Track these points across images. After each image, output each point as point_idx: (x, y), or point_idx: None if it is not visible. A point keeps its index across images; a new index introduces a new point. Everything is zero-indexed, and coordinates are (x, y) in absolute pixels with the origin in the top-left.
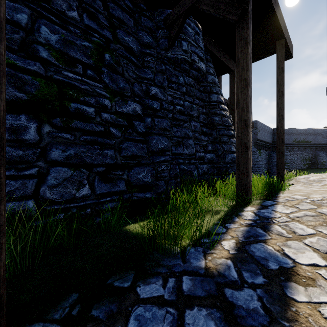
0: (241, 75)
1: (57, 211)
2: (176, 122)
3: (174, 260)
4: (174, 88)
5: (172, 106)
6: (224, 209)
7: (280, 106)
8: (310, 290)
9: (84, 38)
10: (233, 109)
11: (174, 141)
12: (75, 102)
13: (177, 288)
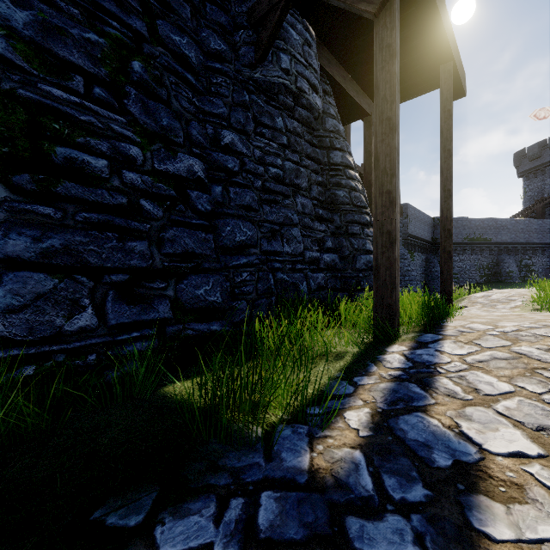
0: (383, 111)
1: (22, 361)
2: (268, 197)
3: (250, 455)
4: (266, 136)
5: (263, 167)
6: (351, 350)
7: (446, 175)
8: (517, 513)
9: (89, 26)
10: (369, 179)
11: (265, 229)
12: (66, 146)
13: (244, 524)
